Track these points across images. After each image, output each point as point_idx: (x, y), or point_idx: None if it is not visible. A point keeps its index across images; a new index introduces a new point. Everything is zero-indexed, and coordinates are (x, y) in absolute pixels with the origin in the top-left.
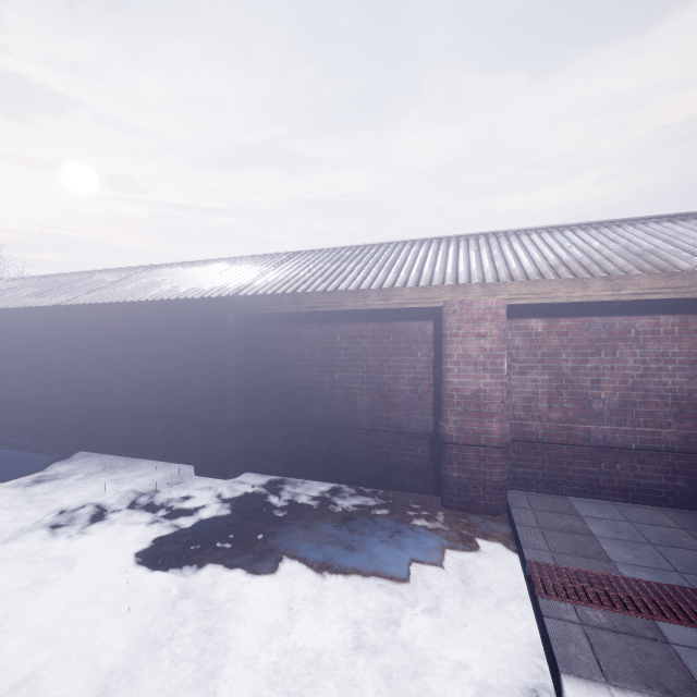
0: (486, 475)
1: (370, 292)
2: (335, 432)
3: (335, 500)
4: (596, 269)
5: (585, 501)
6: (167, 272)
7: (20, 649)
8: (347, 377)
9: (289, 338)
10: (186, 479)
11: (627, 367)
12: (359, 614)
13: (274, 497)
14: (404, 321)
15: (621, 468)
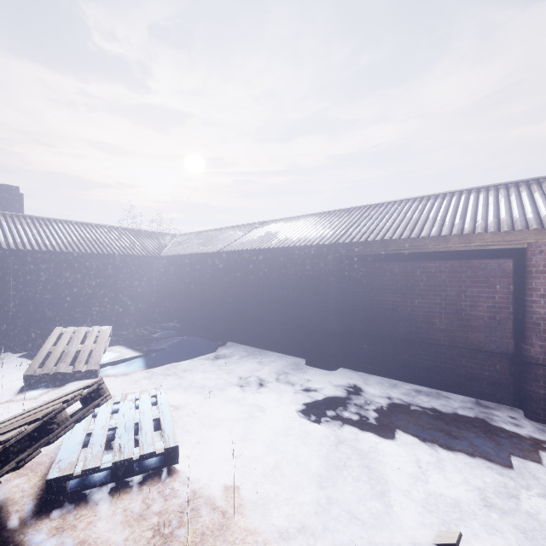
0: None
1: (451, 237)
2: (415, 345)
3: (421, 397)
4: None
5: None
6: (276, 226)
7: (254, 451)
8: (426, 303)
9: (375, 272)
10: (302, 367)
11: None
12: (476, 484)
13: (370, 388)
14: (482, 259)
15: None
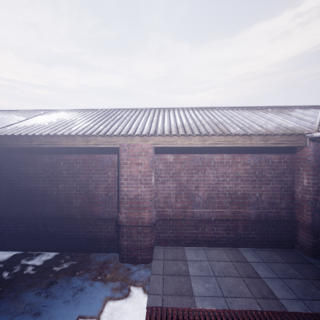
0: (141, 242)
1: (77, 136)
2: (60, 221)
3: (52, 267)
4: (195, 130)
5: (191, 249)
6: None
7: None
8: (67, 187)
9: (29, 163)
10: None
11: (210, 179)
12: None
13: (7, 271)
14: (101, 154)
15: (208, 230)
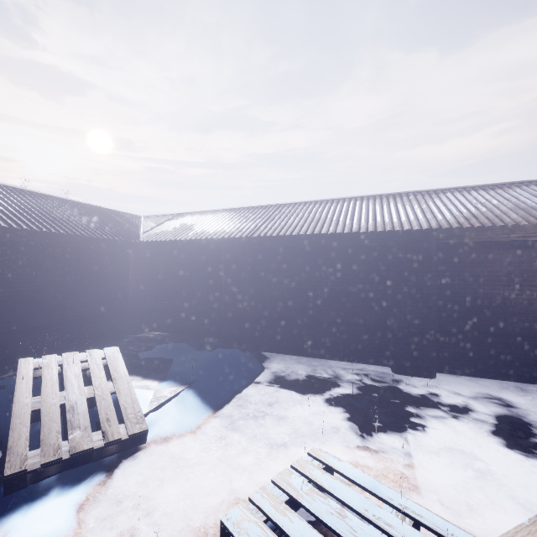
0: None
1: None
2: (534, 341)
3: None
4: None
5: None
6: (308, 210)
7: None
8: None
9: (481, 262)
10: (397, 378)
11: None
12: None
13: (508, 395)
14: None
15: None
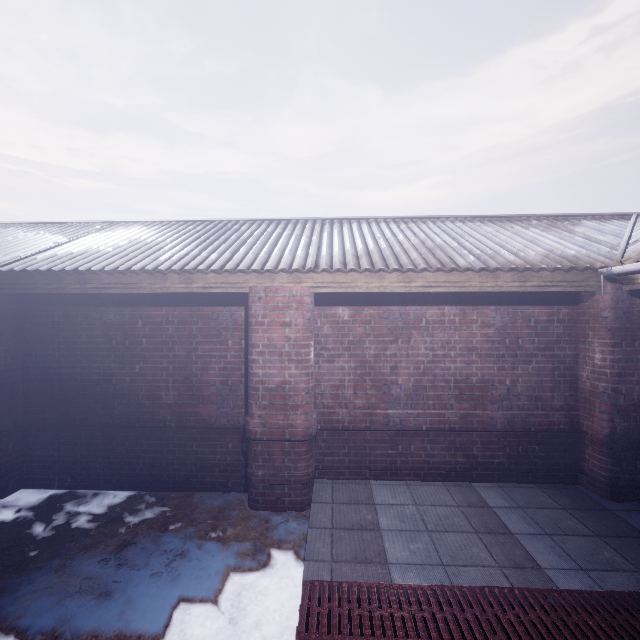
0: (291, 470)
1: (170, 273)
2: (136, 432)
3: (124, 517)
4: (392, 261)
5: (384, 484)
6: None
7: None
8: (150, 368)
9: (78, 323)
10: None
11: (420, 354)
12: None
13: (41, 524)
14: (214, 306)
15: (415, 449)
